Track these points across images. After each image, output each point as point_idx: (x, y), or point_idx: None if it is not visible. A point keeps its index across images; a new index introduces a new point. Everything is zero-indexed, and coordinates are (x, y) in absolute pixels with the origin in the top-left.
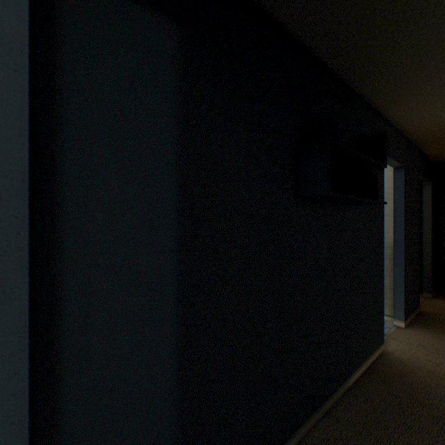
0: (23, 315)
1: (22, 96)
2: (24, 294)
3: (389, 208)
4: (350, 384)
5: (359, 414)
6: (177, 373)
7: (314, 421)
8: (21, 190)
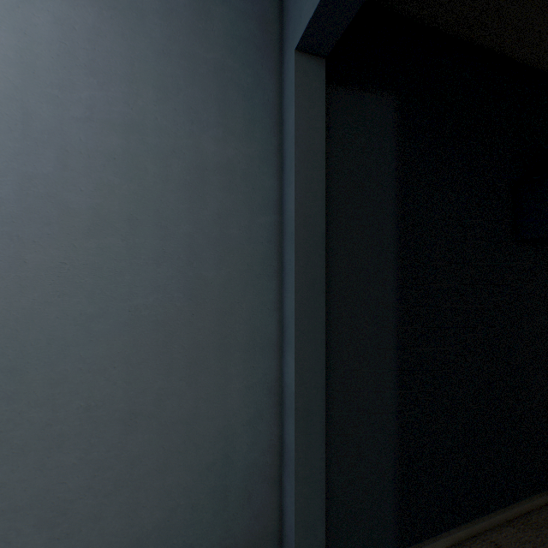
0: (322, 322)
1: (322, 185)
2: (323, 309)
3: None
4: None
5: None
6: (396, 396)
7: (539, 502)
8: (321, 244)
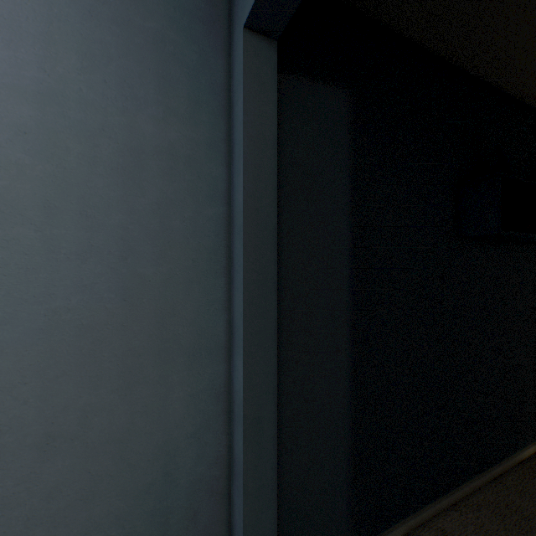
0: (274, 322)
1: (273, 175)
2: (274, 308)
3: None
4: (524, 457)
5: None
6: (349, 394)
7: (478, 483)
8: (273, 238)
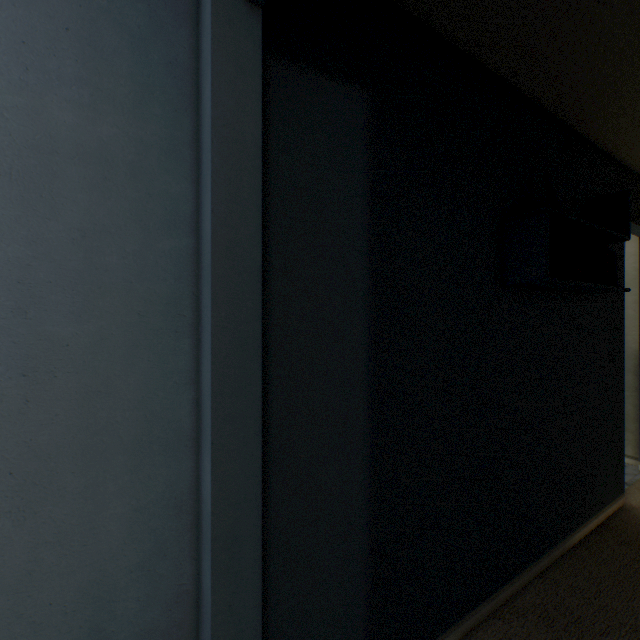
0: (258, 401)
1: (257, 196)
2: (258, 381)
3: (631, 298)
4: (574, 543)
5: (588, 579)
6: (368, 487)
7: (523, 581)
8: (256, 284)
